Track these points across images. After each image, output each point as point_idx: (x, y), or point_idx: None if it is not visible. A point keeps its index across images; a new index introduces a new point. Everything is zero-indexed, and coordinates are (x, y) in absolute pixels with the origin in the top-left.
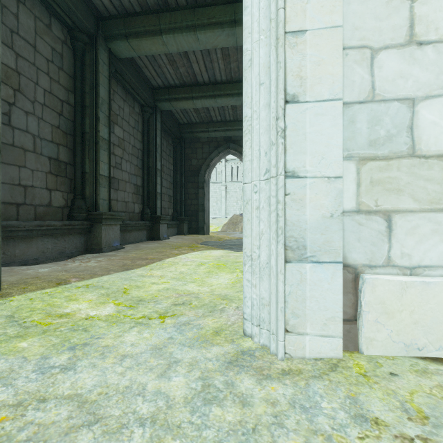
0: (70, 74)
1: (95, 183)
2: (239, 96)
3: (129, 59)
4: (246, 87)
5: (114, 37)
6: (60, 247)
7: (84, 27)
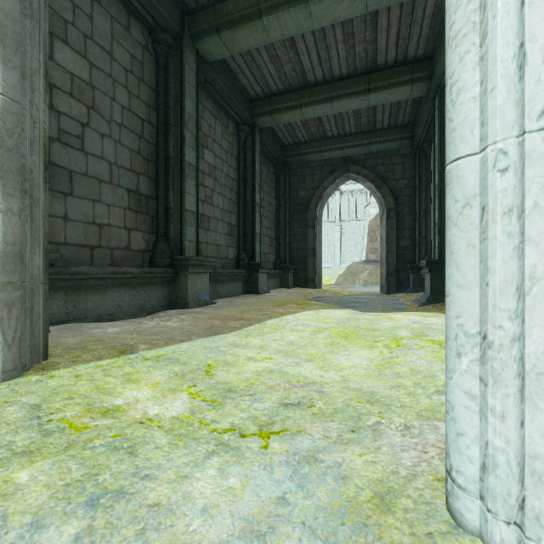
0: (152, 86)
1: (181, 221)
2: (365, 94)
3: (222, 64)
4: None
5: (203, 33)
6: (139, 300)
7: (167, 25)
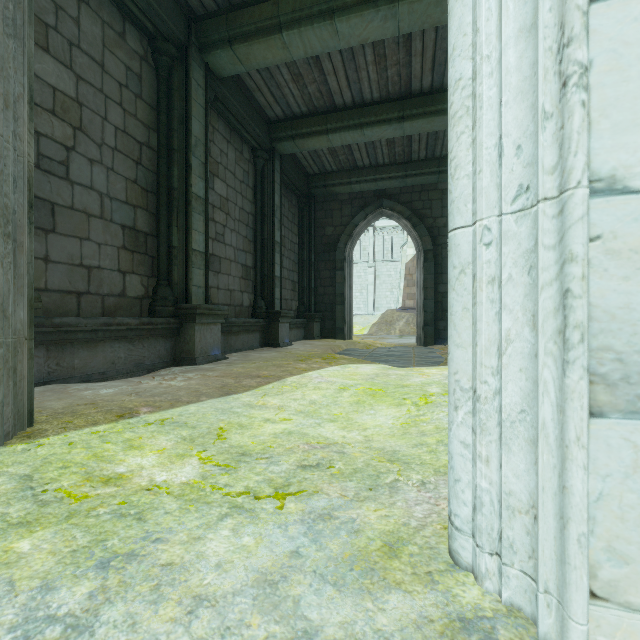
0: (152, 104)
1: (187, 263)
2: (399, 122)
3: (235, 80)
4: (458, 14)
5: (213, 44)
6: (137, 356)
7: (170, 33)
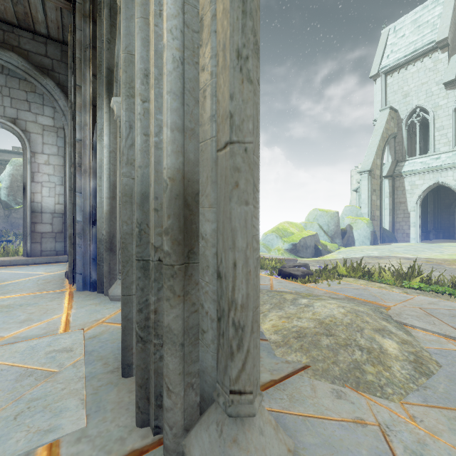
0: None
1: None
2: None
3: None
4: None
5: None
6: None
7: None
